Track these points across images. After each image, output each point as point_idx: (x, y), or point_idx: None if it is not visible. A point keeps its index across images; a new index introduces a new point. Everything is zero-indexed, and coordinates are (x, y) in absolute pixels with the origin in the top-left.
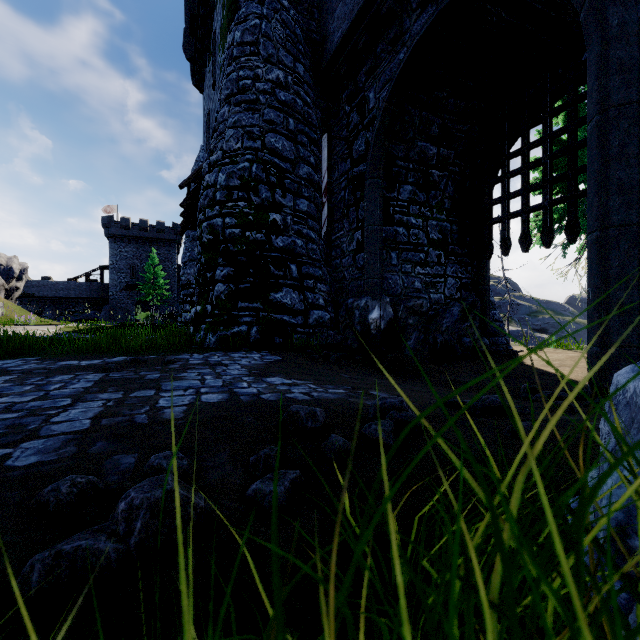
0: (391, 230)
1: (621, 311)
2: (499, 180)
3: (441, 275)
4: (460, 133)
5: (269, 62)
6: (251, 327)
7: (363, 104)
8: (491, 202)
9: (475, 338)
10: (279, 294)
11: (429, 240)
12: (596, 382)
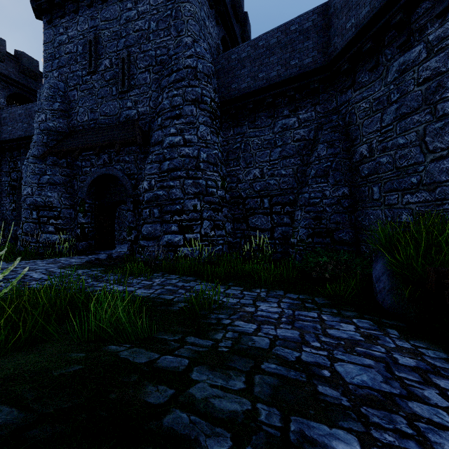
0: None
1: None
2: None
3: None
4: None
5: None
6: None
7: (16, 163)
8: None
9: None
10: None
11: None
12: None
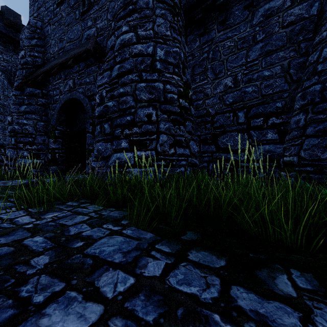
0: None
1: None
2: None
3: None
4: None
5: None
6: None
7: None
8: None
9: None
10: None
11: None
12: None
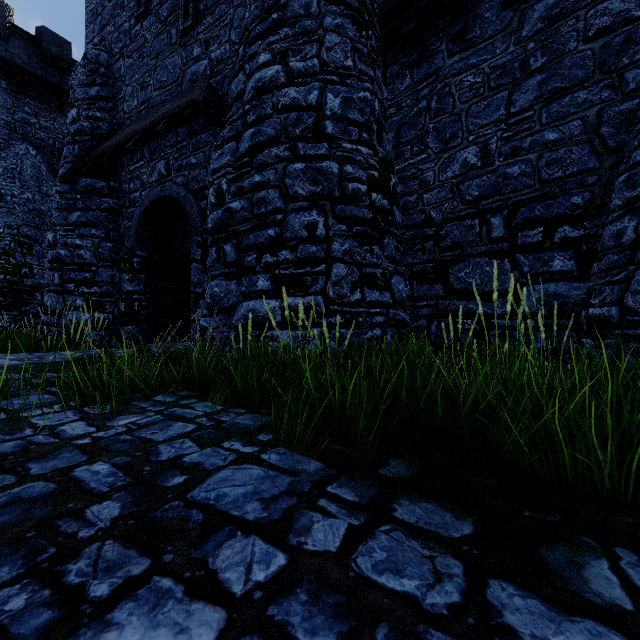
0: None
1: None
2: None
3: None
4: None
5: (23, 188)
6: (11, 323)
7: None
8: None
9: None
10: (29, 307)
11: None
12: None
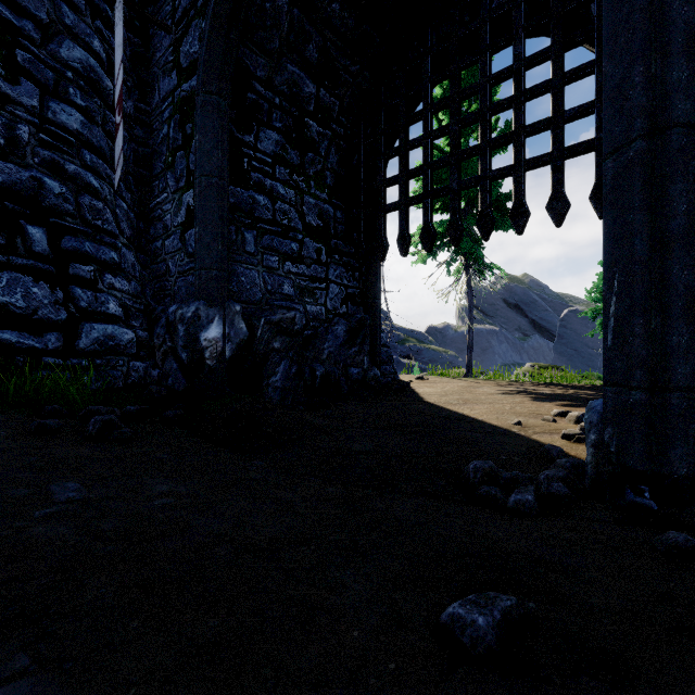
0: (245, 195)
1: (691, 312)
2: (396, 151)
3: (322, 279)
4: (347, 74)
5: None
6: None
7: None
8: (386, 181)
9: (364, 368)
10: None
11: (305, 225)
12: (639, 467)
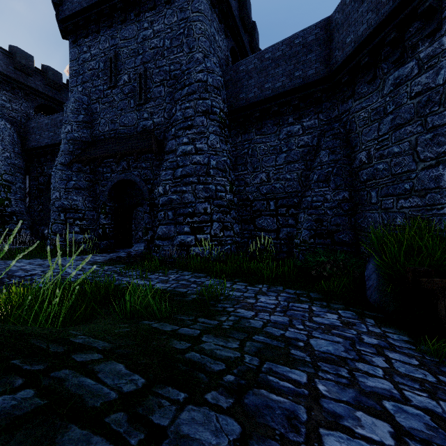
0: None
1: None
2: None
3: None
4: None
5: (4, 150)
6: None
7: (43, 168)
8: None
9: None
10: (10, 226)
11: None
12: None
